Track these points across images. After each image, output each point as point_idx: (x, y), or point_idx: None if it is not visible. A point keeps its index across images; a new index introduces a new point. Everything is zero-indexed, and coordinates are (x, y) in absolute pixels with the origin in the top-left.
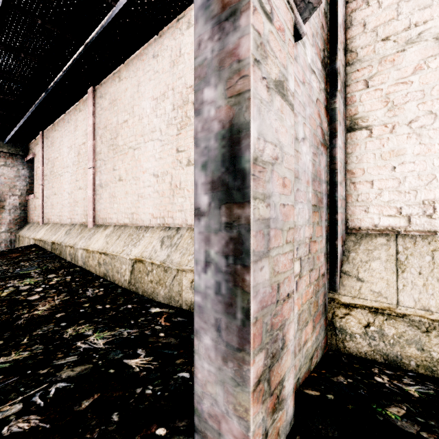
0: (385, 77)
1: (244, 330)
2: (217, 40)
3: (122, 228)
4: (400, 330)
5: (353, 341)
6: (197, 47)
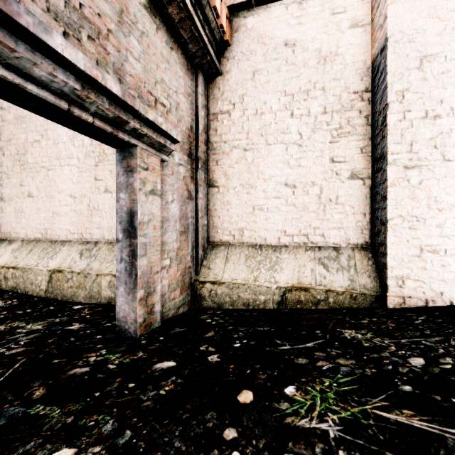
0: (225, 161)
1: (135, 281)
2: (126, 177)
3: (33, 243)
4: (223, 290)
5: (205, 300)
6: (117, 175)
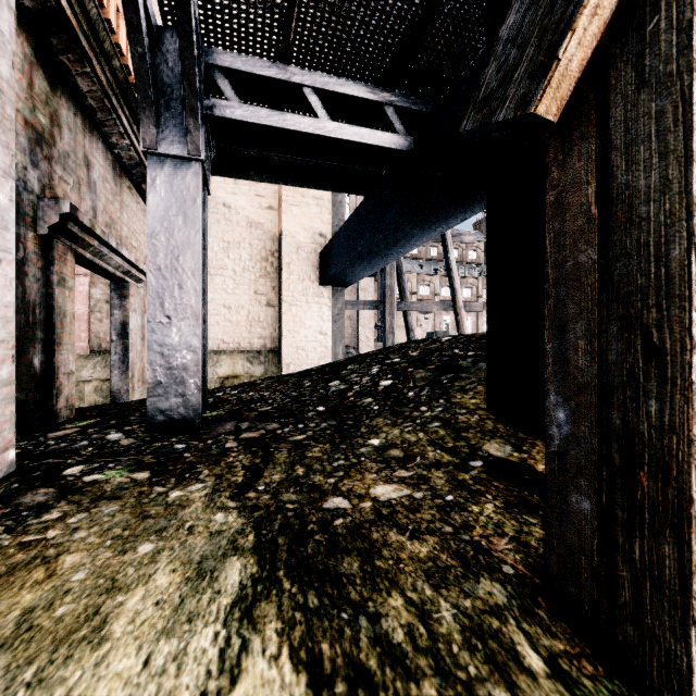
0: None
1: (128, 366)
2: (120, 301)
3: None
4: None
5: None
6: (112, 299)
